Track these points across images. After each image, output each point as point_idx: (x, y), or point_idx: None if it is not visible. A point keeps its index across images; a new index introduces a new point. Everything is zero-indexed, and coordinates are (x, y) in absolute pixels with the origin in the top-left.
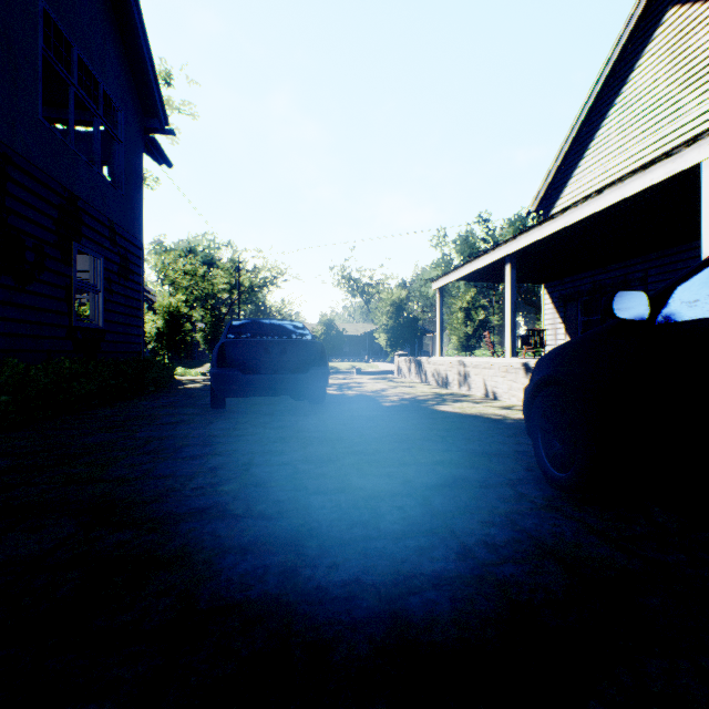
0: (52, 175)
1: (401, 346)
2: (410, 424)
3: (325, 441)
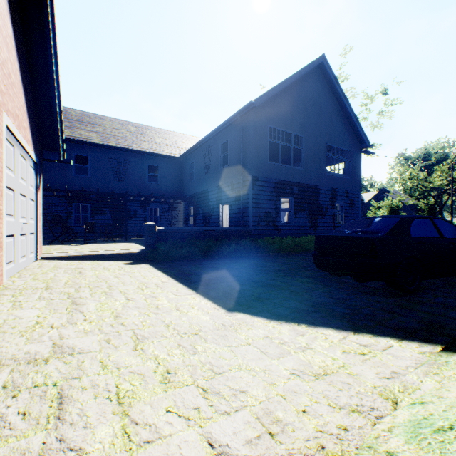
0: (329, 186)
1: None
2: None
3: None
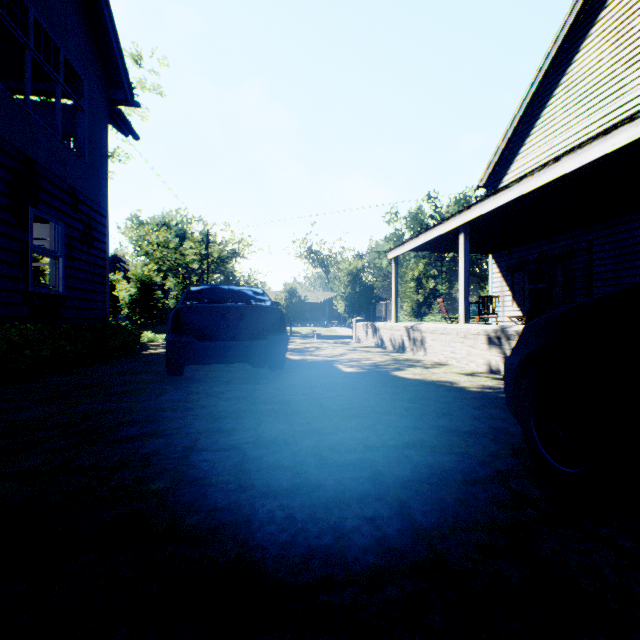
0: (5, 137)
1: (357, 312)
2: (372, 394)
3: (281, 416)
